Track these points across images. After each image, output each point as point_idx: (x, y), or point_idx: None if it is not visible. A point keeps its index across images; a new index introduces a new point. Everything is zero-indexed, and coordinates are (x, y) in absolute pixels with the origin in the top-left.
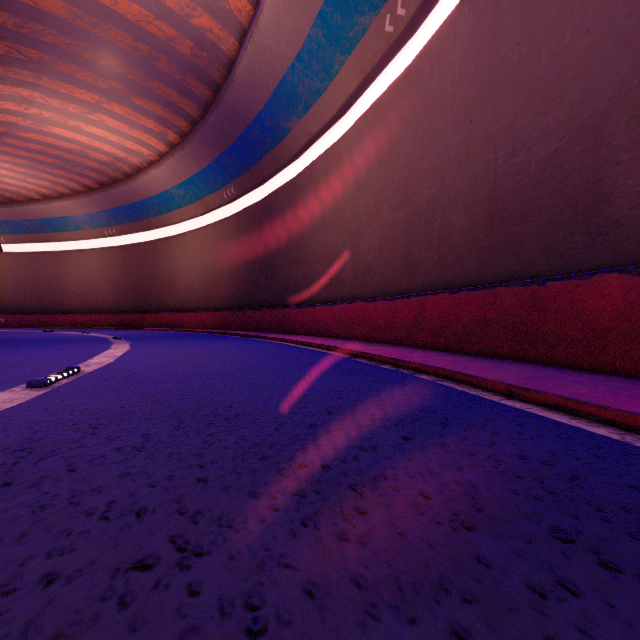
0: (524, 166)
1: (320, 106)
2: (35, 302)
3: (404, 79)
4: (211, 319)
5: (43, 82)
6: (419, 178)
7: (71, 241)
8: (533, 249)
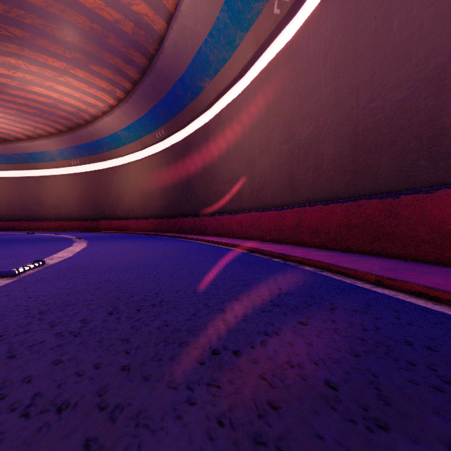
0: (380, 109)
1: (226, 70)
2: (22, 212)
3: (288, 48)
4: (147, 224)
5: (25, 53)
6: (299, 121)
7: (48, 169)
8: (387, 171)
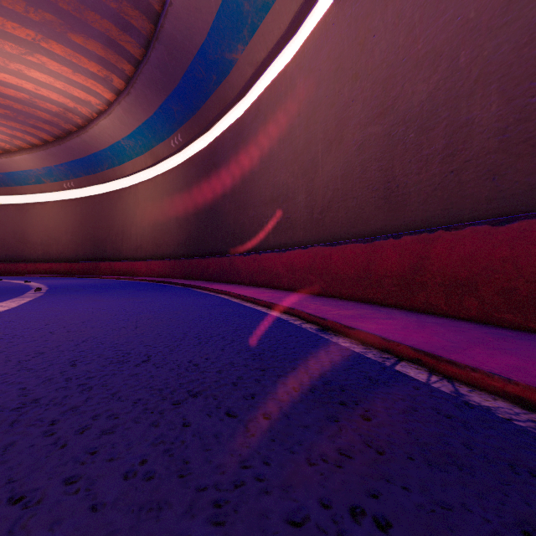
0: None
1: (268, 24)
2: (0, 251)
3: None
4: (160, 267)
5: None
6: (406, 72)
7: (34, 194)
8: None
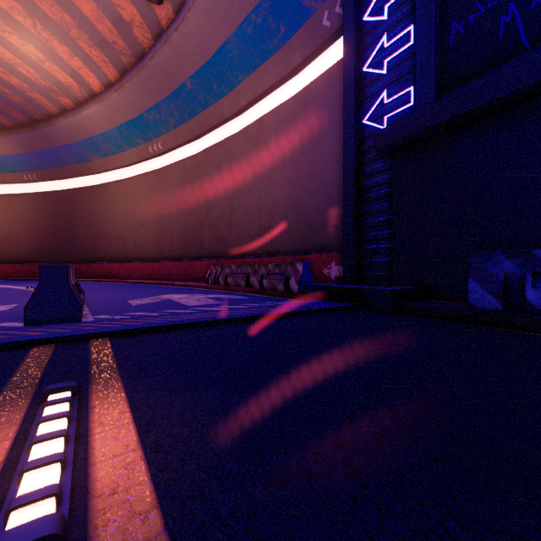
0: (191, 226)
1: (114, 159)
2: None
3: (158, 173)
4: (9, 270)
5: None
6: (163, 215)
7: None
8: (192, 250)
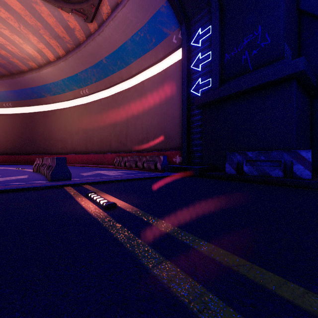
0: (104, 135)
1: (60, 96)
2: None
3: (85, 105)
4: None
5: None
6: (88, 129)
7: None
8: (105, 148)
